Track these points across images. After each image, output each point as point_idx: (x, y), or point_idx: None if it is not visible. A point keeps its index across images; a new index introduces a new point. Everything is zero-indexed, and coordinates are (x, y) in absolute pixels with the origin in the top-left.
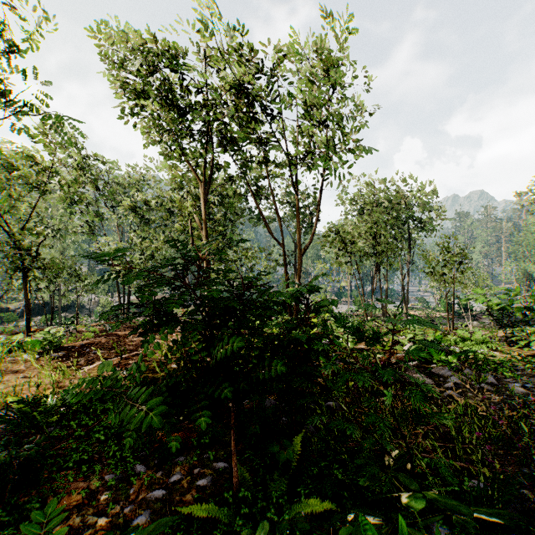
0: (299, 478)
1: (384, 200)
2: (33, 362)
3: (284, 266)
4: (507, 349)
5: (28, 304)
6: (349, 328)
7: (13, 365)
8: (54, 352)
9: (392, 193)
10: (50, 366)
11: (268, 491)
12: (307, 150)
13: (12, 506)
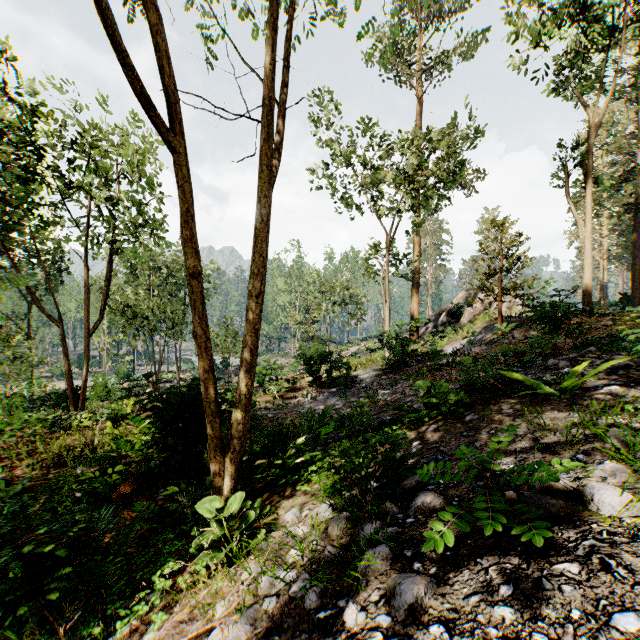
0: (209, 472)
1: (162, 266)
2: None
3: (64, 347)
4: (264, 396)
5: None
6: (231, 401)
7: None
8: None
9: (169, 260)
10: None
11: (200, 480)
12: (108, 230)
13: None
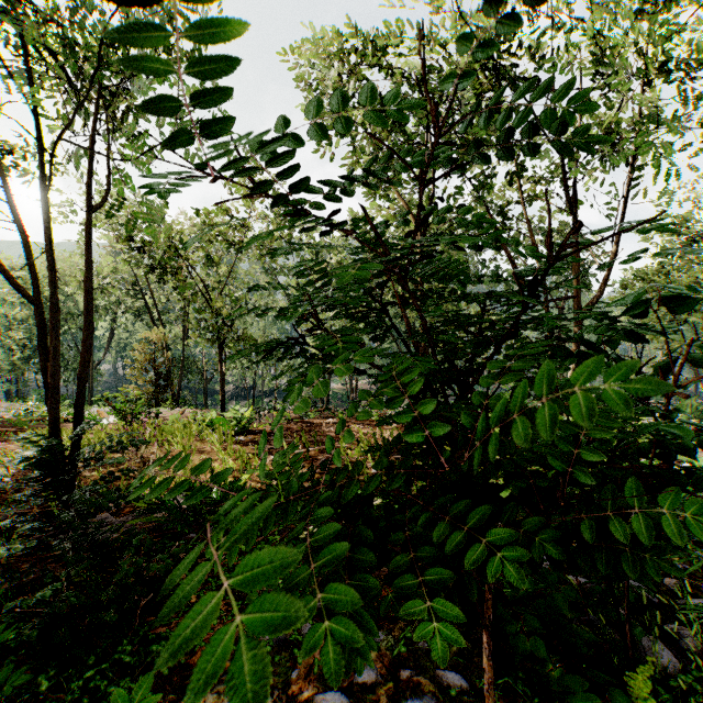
0: None
1: None
2: (216, 443)
3: None
4: None
5: (222, 380)
6: None
7: (201, 445)
8: (241, 435)
9: None
10: (231, 450)
11: None
12: None
13: (140, 639)
